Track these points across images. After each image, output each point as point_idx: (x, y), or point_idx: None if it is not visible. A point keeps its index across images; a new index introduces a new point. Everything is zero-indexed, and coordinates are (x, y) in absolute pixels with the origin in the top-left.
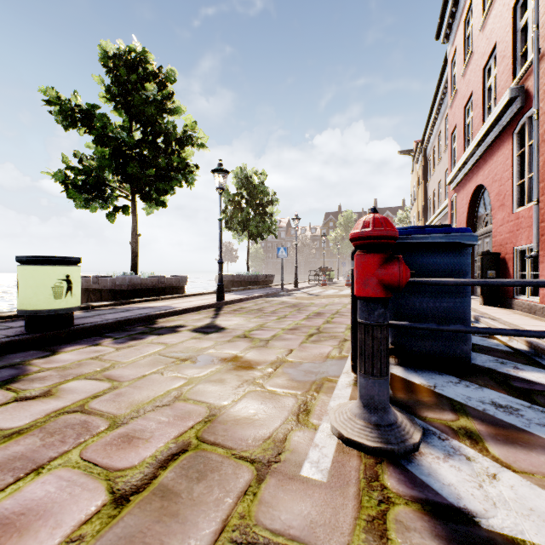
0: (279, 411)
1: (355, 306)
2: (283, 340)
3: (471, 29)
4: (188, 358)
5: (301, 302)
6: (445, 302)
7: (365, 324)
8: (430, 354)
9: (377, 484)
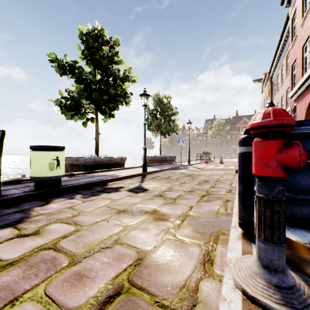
0: (189, 259)
1: (242, 179)
2: (185, 199)
3: None
4: (125, 210)
5: (193, 173)
6: None
7: (265, 198)
8: (298, 216)
9: None
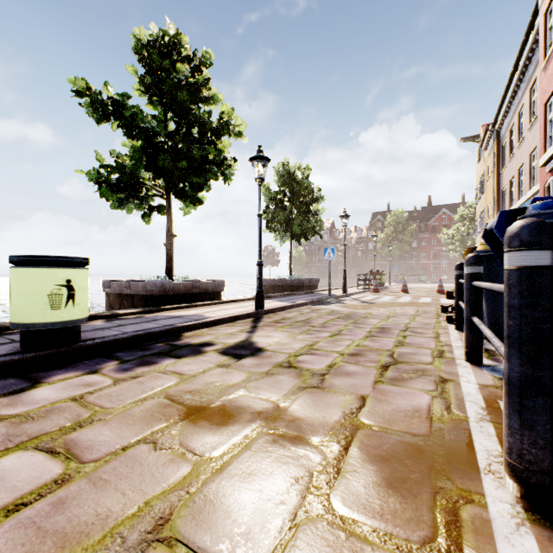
0: None
1: (522, 345)
2: (345, 375)
3: None
4: (205, 406)
5: (354, 312)
6: None
7: None
8: None
9: None
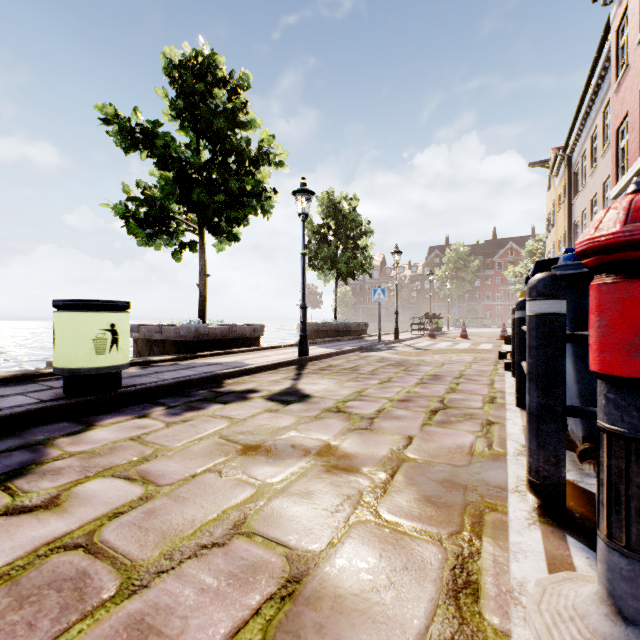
0: (417, 582)
1: (538, 379)
2: (393, 418)
3: None
4: (259, 444)
5: (406, 359)
6: None
7: (630, 437)
8: None
9: None
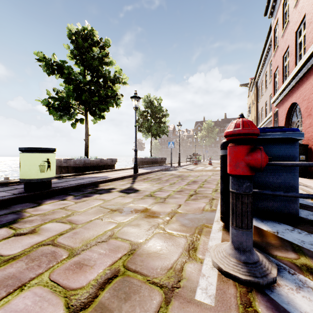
0: (176, 248)
1: (223, 179)
2: (174, 198)
3: (287, 7)
4: (117, 209)
5: (183, 174)
6: (281, 177)
7: (236, 193)
8: (271, 210)
9: (251, 310)
